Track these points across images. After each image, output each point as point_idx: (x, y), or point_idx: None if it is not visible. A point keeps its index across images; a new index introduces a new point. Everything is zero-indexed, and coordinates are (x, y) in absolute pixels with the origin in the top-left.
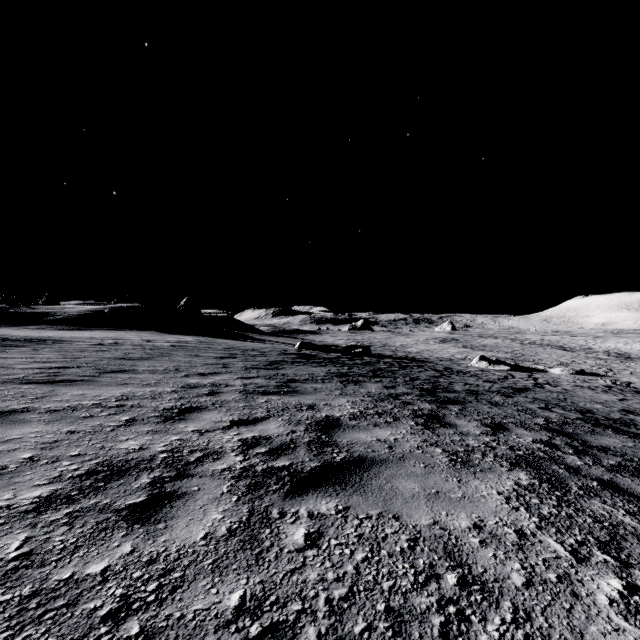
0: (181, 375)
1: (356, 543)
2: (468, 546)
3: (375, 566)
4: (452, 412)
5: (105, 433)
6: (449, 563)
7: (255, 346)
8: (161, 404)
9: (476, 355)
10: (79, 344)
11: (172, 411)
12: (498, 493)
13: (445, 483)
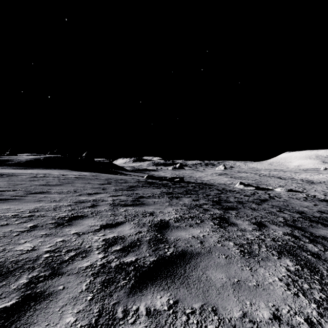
0: (76, 194)
1: None
2: None
3: None
4: (232, 215)
5: (11, 237)
6: None
7: (122, 177)
8: (58, 214)
9: (237, 181)
10: (22, 177)
11: (64, 219)
12: (279, 280)
13: (242, 272)
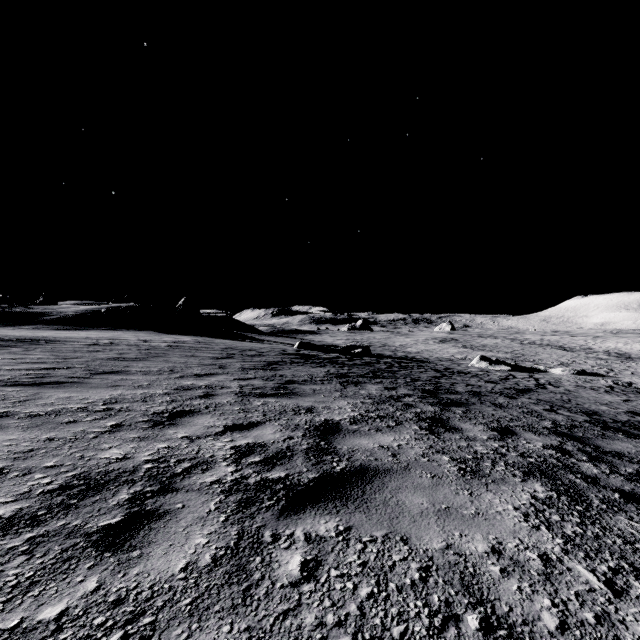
0: (175, 376)
1: (360, 574)
2: (488, 576)
3: (382, 605)
4: (456, 415)
5: (87, 440)
6: (468, 599)
7: (253, 346)
8: (151, 408)
9: (476, 355)
10: (73, 344)
11: (162, 415)
12: (514, 508)
13: (456, 497)
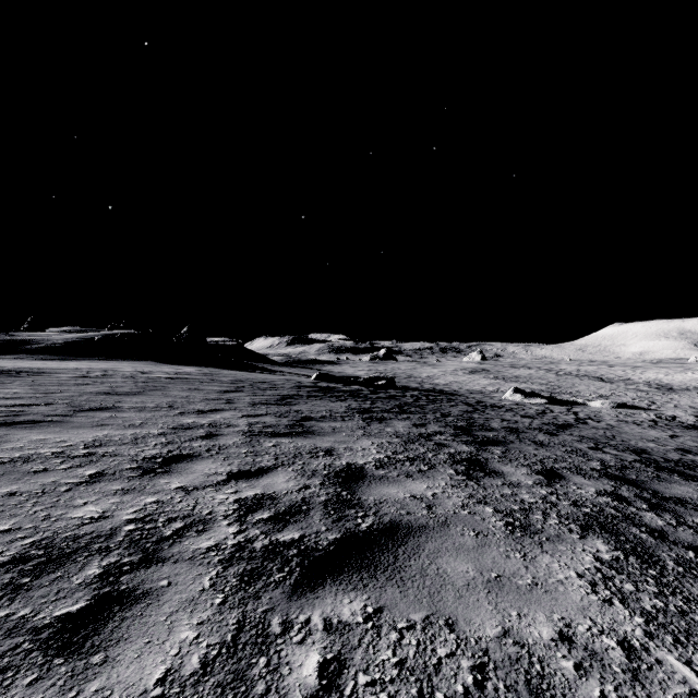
0: (174, 413)
1: (396, 680)
2: (561, 677)
3: None
4: (495, 456)
5: (57, 495)
6: None
7: (266, 378)
8: (142, 451)
9: (509, 387)
10: (59, 376)
11: (154, 461)
12: (578, 576)
13: (506, 561)
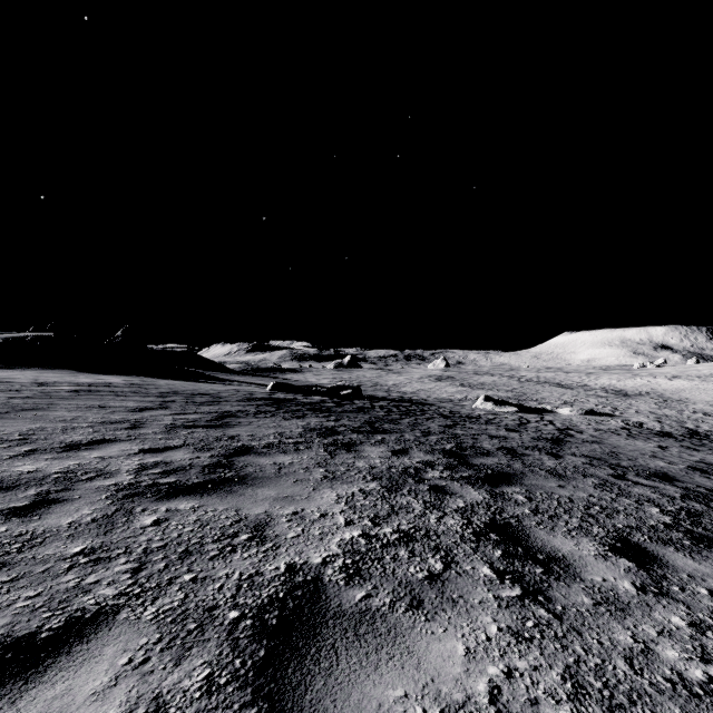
0: (15, 452)
1: None
2: None
3: None
4: (524, 509)
5: None
6: None
7: (211, 389)
8: None
9: (476, 394)
10: None
11: None
12: None
13: None
